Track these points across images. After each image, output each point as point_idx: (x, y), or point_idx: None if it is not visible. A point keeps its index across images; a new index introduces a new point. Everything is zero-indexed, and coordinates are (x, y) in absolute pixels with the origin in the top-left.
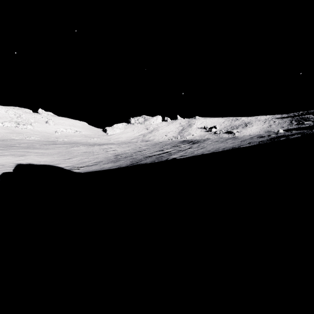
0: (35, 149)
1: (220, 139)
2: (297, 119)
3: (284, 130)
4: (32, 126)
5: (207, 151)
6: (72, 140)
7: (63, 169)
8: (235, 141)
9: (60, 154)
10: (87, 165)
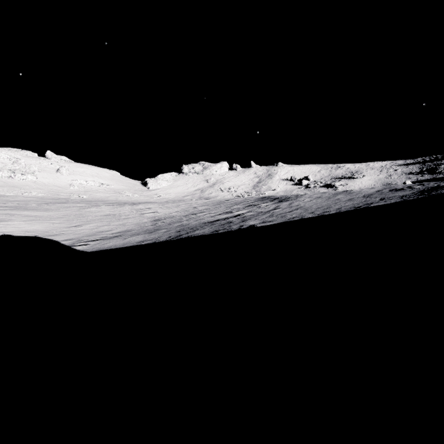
0: (26, 211)
1: (322, 194)
2: (429, 167)
3: (412, 182)
4: (35, 177)
5: (310, 214)
6: (94, 197)
7: (58, 245)
8: (351, 196)
9: (65, 219)
10: (103, 237)
